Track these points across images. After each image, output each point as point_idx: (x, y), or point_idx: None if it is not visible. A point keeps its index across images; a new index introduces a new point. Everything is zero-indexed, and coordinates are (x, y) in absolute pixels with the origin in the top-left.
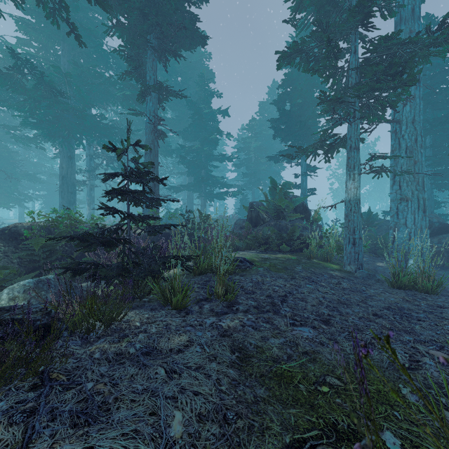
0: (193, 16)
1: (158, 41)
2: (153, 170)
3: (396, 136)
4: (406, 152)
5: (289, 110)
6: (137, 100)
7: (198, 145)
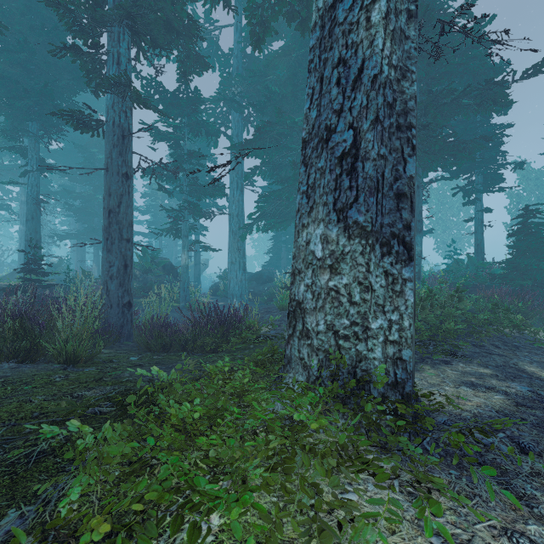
0: (77, 106)
1: (41, 127)
2: (36, 234)
3: (230, 223)
4: (232, 234)
5: (181, 178)
6: (19, 176)
7: (90, 191)
